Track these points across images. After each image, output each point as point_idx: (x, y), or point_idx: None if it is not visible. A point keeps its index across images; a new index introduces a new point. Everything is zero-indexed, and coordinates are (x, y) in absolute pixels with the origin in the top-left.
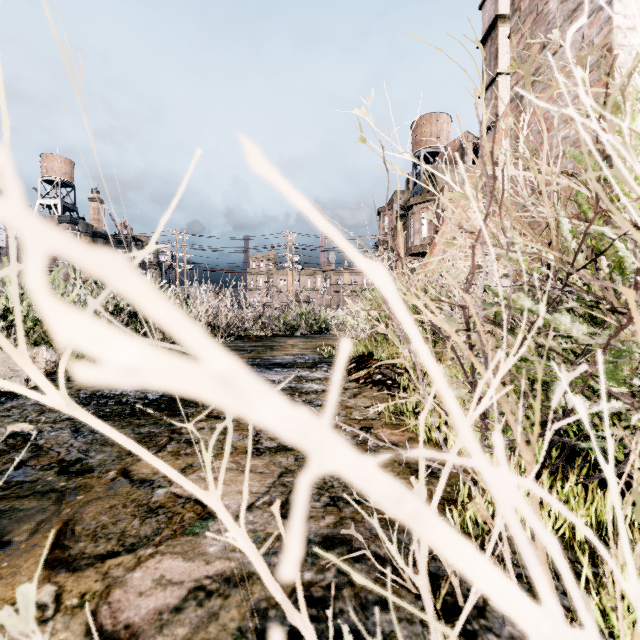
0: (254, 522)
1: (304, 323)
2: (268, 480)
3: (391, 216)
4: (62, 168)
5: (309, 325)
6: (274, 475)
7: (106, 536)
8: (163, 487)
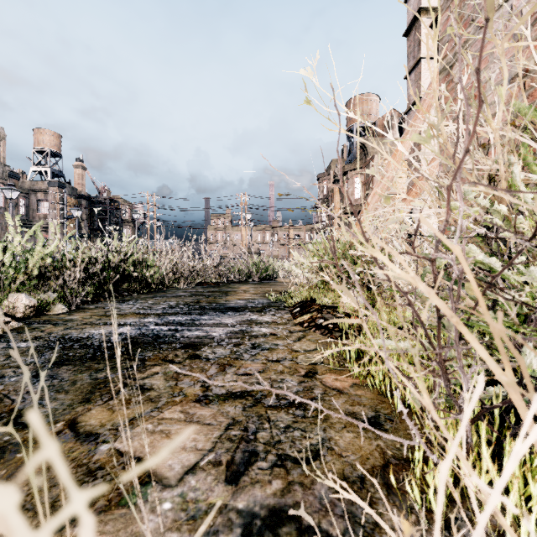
0: (196, 488)
1: (255, 271)
2: (215, 433)
3: (329, 181)
4: (51, 140)
5: (259, 273)
6: (221, 427)
7: (34, 508)
8: (107, 442)
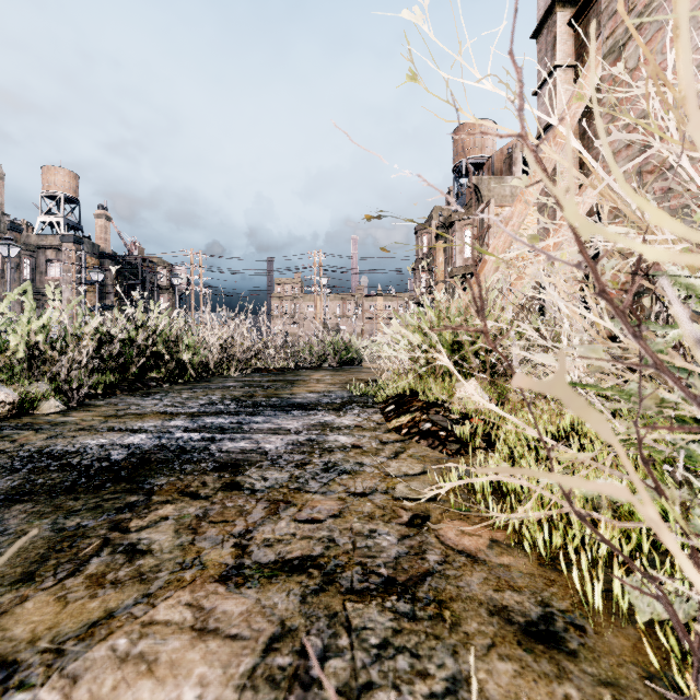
0: None
1: (333, 353)
2: (243, 663)
3: (430, 235)
4: (65, 182)
5: (338, 356)
6: (257, 646)
7: None
8: (26, 688)
